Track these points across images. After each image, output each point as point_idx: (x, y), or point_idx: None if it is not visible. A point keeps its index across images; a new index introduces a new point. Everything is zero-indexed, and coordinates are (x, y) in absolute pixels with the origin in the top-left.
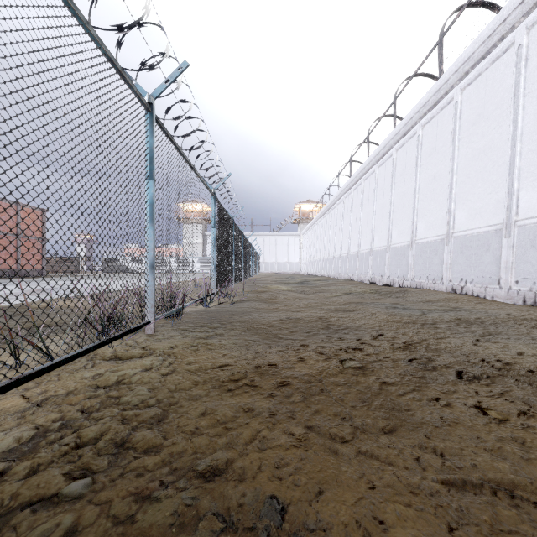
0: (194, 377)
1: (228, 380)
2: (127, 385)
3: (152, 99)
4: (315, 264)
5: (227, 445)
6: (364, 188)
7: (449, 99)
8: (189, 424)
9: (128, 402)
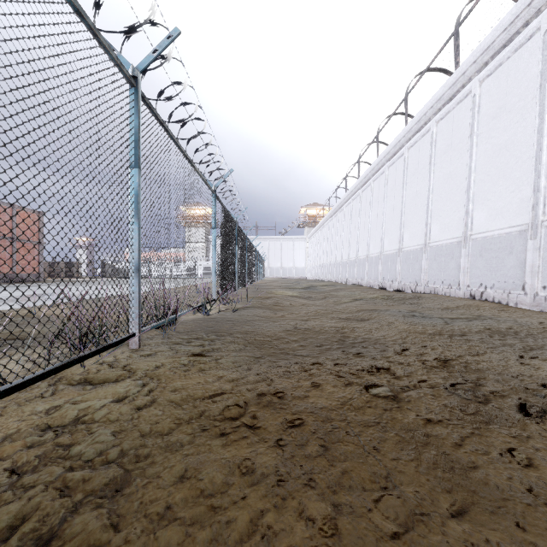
0: (177, 413)
1: (222, 417)
2: (88, 425)
3: (137, 72)
4: (321, 269)
5: (211, 546)
6: (373, 189)
7: (466, 92)
8: (158, 498)
9: (80, 455)
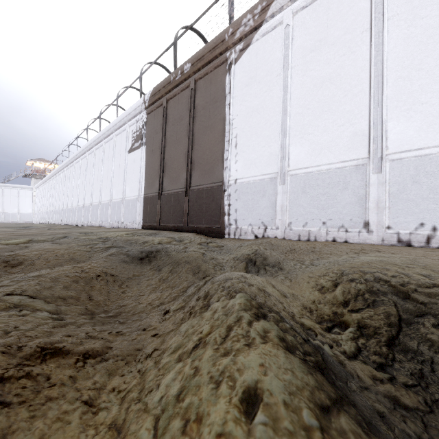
0: None
1: None
2: None
3: None
4: (46, 215)
5: None
6: (76, 168)
7: (102, 144)
8: None
9: None
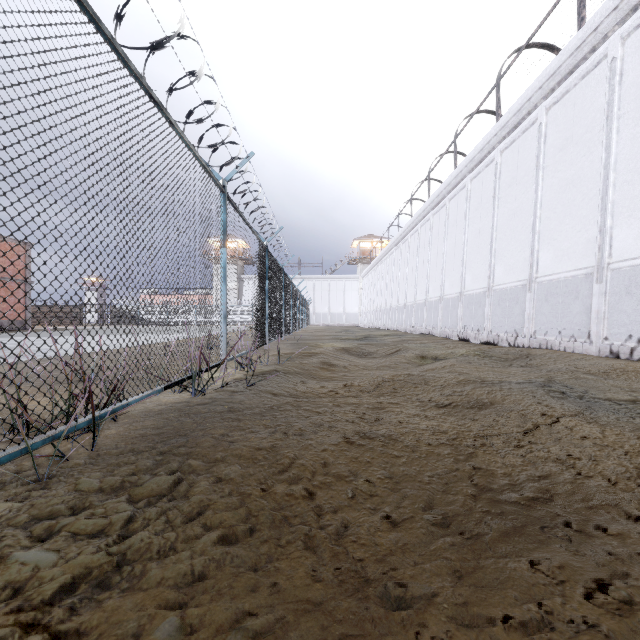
0: None
1: None
2: None
3: None
4: (378, 315)
5: None
6: (449, 211)
7: (597, 58)
8: None
9: None
